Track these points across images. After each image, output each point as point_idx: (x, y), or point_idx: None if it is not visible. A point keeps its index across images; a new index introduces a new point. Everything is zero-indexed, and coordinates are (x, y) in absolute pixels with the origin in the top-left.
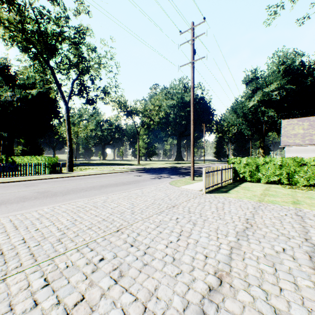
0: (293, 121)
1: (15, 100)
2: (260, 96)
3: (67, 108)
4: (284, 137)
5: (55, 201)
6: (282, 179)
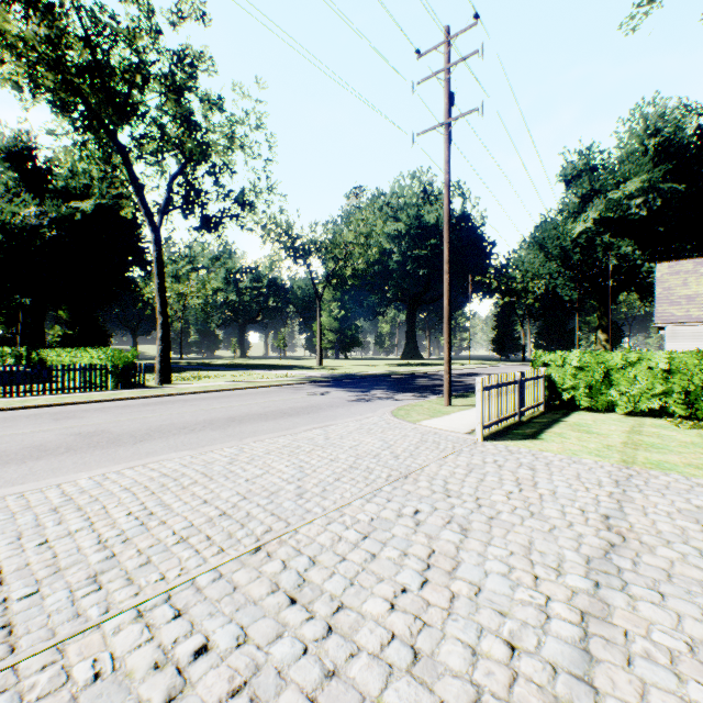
0: (683, 265)
1: (46, 223)
2: (601, 210)
3: (157, 239)
4: (663, 302)
5: (113, 459)
6: (670, 405)
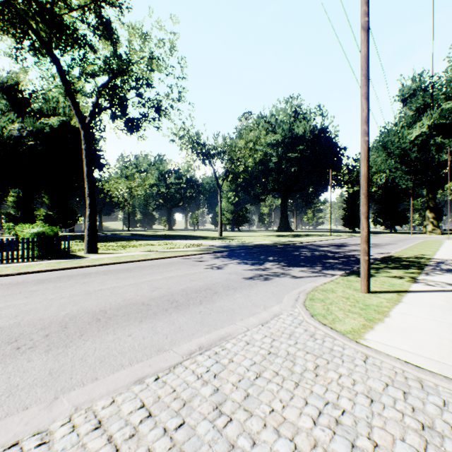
0: None
1: (24, 134)
2: (434, 118)
3: (85, 135)
4: None
5: None
6: None
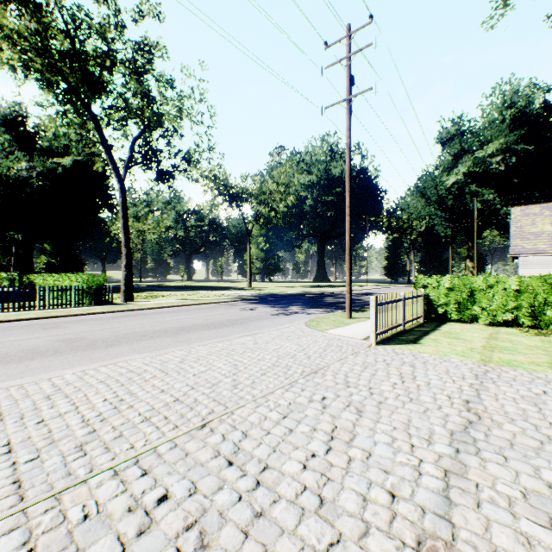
0: (532, 209)
1: (34, 175)
2: (469, 166)
3: (122, 188)
4: (517, 238)
5: (91, 359)
6: (520, 317)
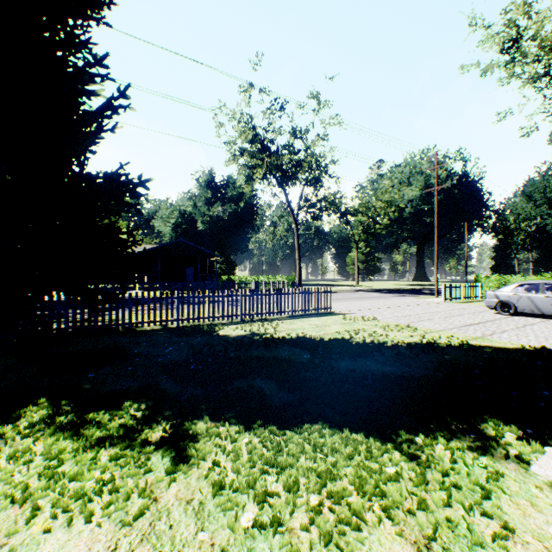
0: None
1: (227, 215)
2: None
3: (296, 227)
4: None
5: (343, 301)
6: None
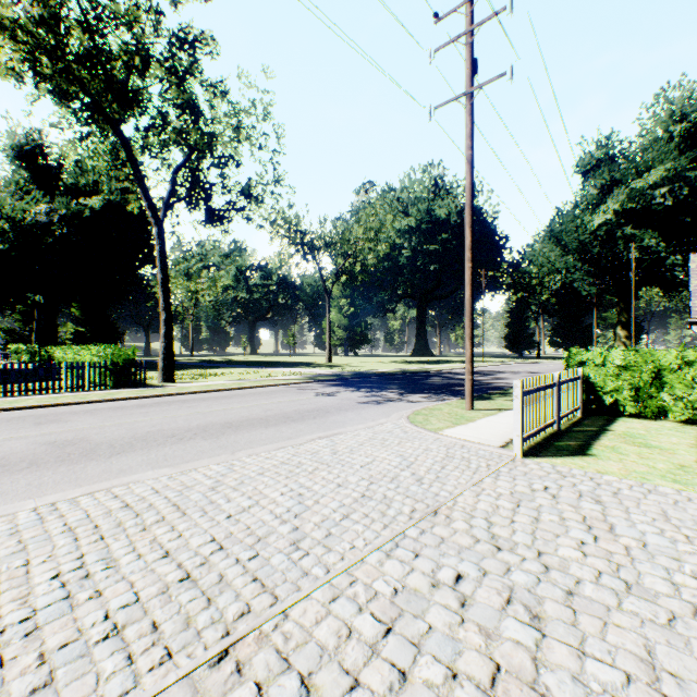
0: None
1: (55, 220)
2: (622, 201)
3: (160, 233)
4: None
5: (76, 478)
6: None
